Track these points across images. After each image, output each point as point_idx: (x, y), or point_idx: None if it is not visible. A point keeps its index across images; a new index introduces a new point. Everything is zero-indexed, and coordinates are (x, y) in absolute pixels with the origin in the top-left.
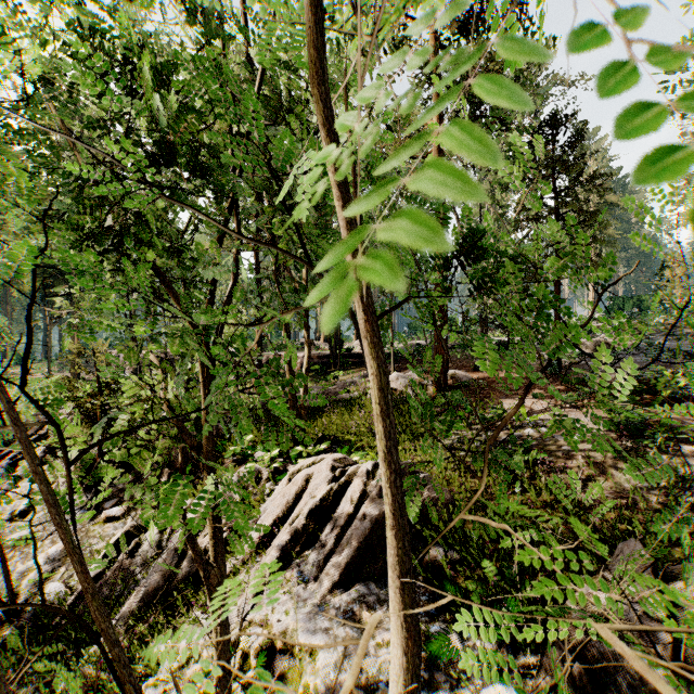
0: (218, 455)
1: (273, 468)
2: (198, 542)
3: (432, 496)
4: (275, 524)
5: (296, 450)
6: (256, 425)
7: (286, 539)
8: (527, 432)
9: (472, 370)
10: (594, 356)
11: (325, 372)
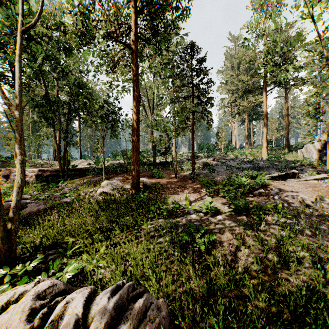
0: None
1: None
2: None
3: (153, 325)
4: None
5: None
6: None
7: None
8: (193, 216)
9: (150, 177)
10: (204, 168)
11: (55, 181)
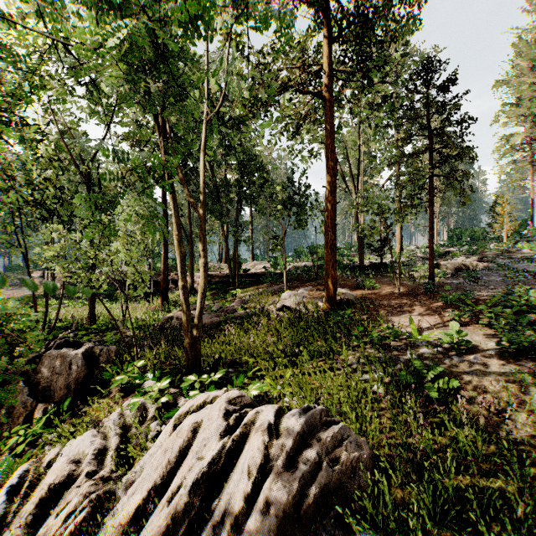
0: (107, 383)
1: (162, 402)
2: (46, 526)
3: (351, 457)
4: (151, 495)
5: (188, 380)
6: (154, 345)
7: (160, 531)
8: (423, 352)
9: (354, 288)
10: (456, 275)
11: (225, 290)
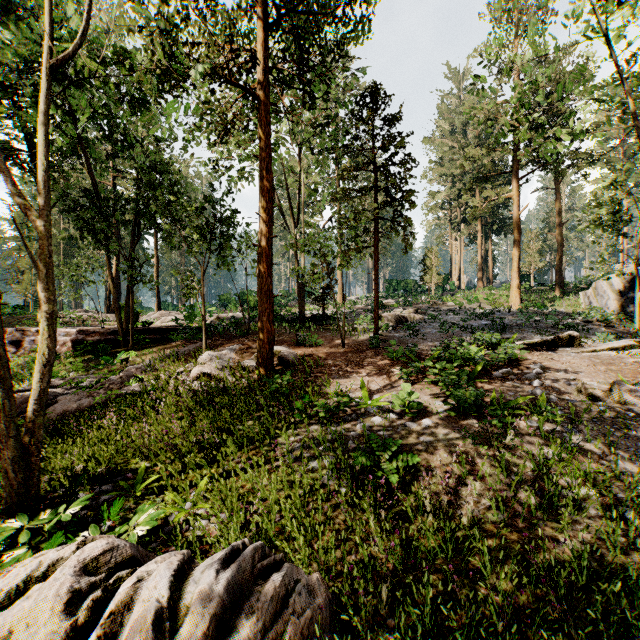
0: None
1: None
2: None
3: (301, 621)
4: None
5: (4, 532)
6: None
7: None
8: (376, 421)
9: (294, 345)
10: (397, 328)
11: (111, 353)
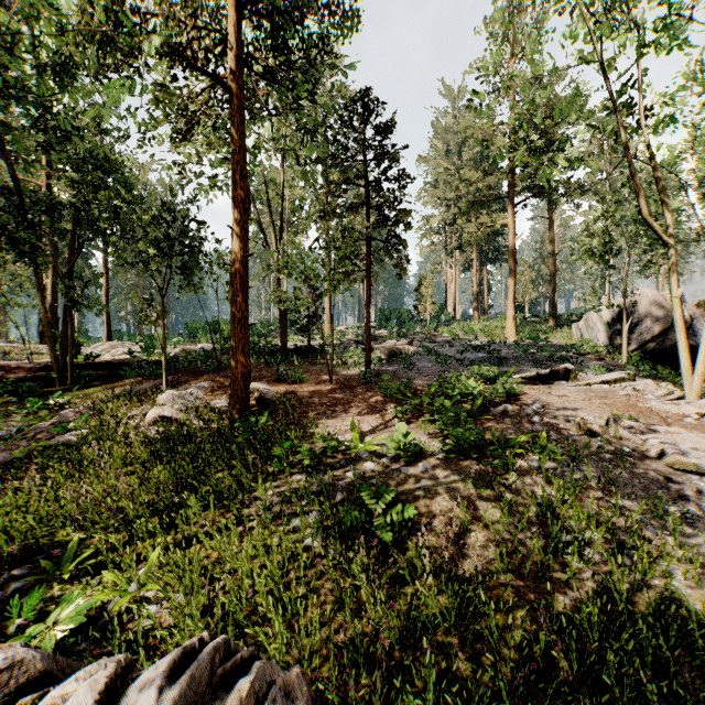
0: None
1: None
2: None
3: None
4: None
5: None
6: None
7: None
8: (368, 467)
9: (275, 381)
10: (391, 361)
11: (41, 394)
